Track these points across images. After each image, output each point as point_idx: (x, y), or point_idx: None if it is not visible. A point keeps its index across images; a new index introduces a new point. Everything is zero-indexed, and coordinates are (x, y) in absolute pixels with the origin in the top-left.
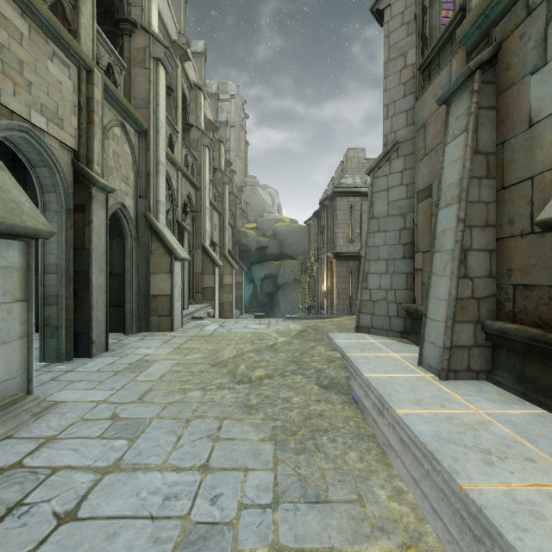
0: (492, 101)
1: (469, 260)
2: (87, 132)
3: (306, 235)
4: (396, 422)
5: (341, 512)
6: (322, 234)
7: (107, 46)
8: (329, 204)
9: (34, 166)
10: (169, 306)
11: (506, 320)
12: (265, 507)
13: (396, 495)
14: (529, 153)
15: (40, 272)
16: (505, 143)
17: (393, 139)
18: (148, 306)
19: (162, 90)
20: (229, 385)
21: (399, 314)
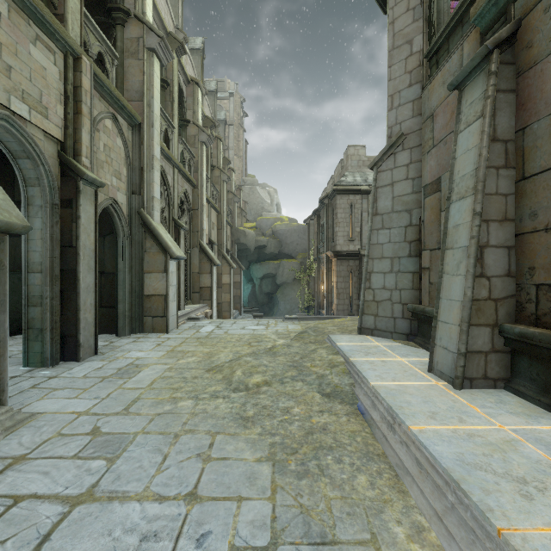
0: (510, 83)
1: (486, 258)
2: (75, 123)
3: (305, 234)
4: (410, 439)
5: None
6: (321, 233)
7: (97, 33)
8: (328, 203)
9: (16, 158)
10: (164, 307)
11: (528, 323)
12: (261, 550)
13: (416, 534)
14: None
15: (23, 270)
16: (527, 129)
17: (398, 131)
18: (142, 307)
19: (157, 83)
20: (224, 394)
21: (405, 315)
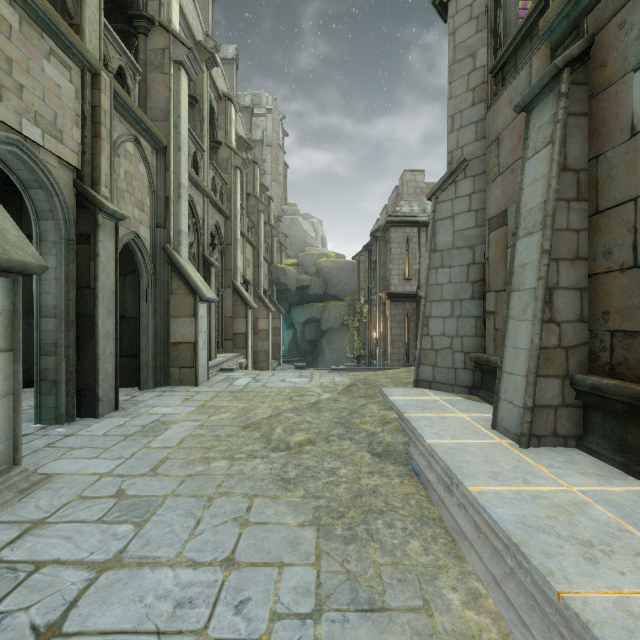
0: (583, 106)
1: (555, 301)
2: (93, 147)
3: (355, 272)
4: (468, 502)
5: (403, 625)
6: (373, 271)
7: (117, 45)
8: (381, 236)
9: (28, 188)
10: (192, 356)
11: (601, 374)
12: (304, 617)
13: (472, 600)
14: (631, 168)
15: (35, 315)
16: (600, 157)
17: (460, 156)
18: (168, 356)
19: (184, 100)
20: (263, 453)
21: (467, 365)
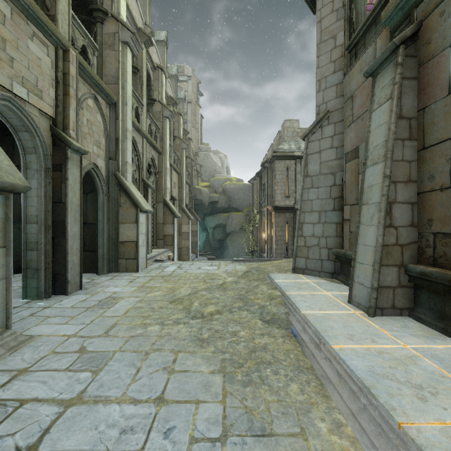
0: (413, 72)
1: (394, 212)
2: (64, 102)
3: (250, 191)
4: (332, 356)
5: (286, 446)
6: (263, 190)
7: (81, 30)
8: (269, 166)
9: (17, 131)
10: (135, 251)
11: (427, 264)
12: (214, 441)
13: (336, 428)
14: (448, 116)
15: (22, 222)
16: (426, 109)
17: (325, 109)
18: (117, 251)
19: (129, 69)
20: (184, 320)
21: (330, 258)
